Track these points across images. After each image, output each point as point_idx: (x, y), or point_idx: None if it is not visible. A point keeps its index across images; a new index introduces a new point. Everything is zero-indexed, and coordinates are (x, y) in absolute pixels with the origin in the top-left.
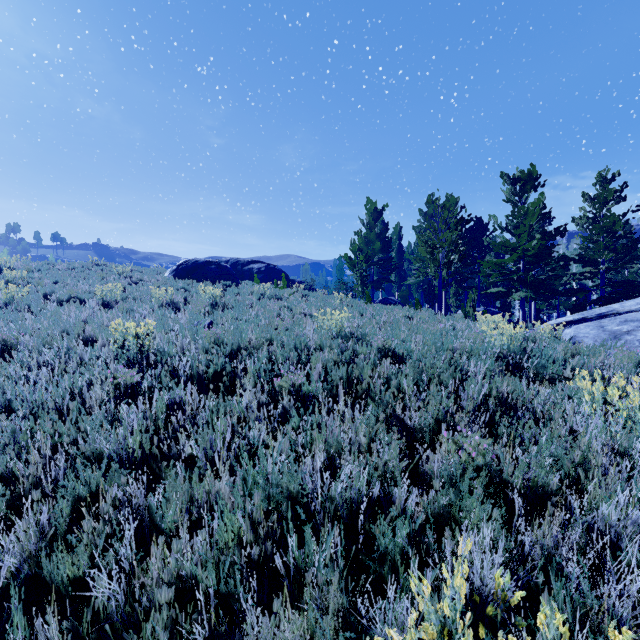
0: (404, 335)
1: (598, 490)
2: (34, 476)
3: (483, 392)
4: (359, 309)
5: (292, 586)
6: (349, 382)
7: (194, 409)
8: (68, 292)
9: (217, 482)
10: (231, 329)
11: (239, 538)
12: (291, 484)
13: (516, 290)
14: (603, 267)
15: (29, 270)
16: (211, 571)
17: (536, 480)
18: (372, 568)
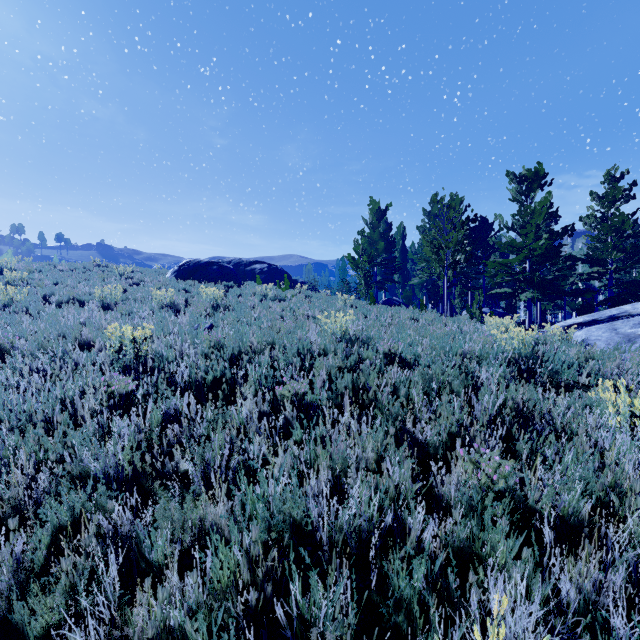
0: (410, 338)
1: (636, 520)
2: (15, 498)
3: (498, 403)
4: (363, 311)
5: (295, 635)
6: (355, 390)
7: (191, 420)
8: (68, 293)
9: (212, 507)
10: (232, 332)
11: (235, 579)
12: (293, 510)
13: (522, 291)
14: (612, 267)
15: (30, 271)
16: (201, 623)
17: (566, 508)
18: (386, 617)
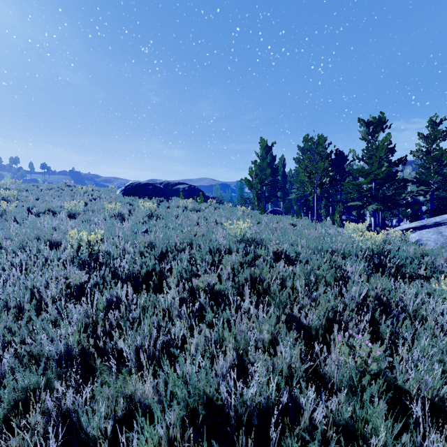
0: (292, 240)
1: None
2: None
3: (364, 293)
4: (256, 218)
5: None
6: (252, 281)
7: (128, 306)
8: (45, 206)
9: (140, 385)
10: (161, 235)
11: None
12: (206, 388)
13: (369, 203)
14: (434, 187)
15: (19, 190)
16: None
17: (431, 390)
18: None
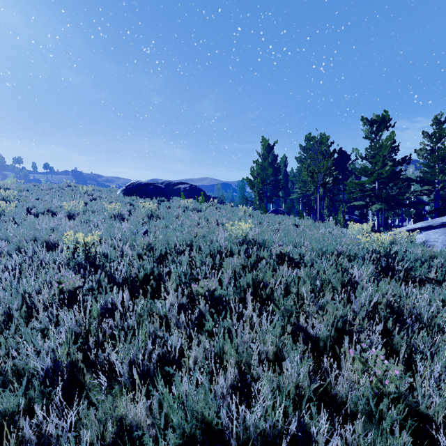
0: (295, 241)
1: None
2: None
3: (374, 300)
4: (258, 219)
5: None
6: (255, 286)
7: (123, 313)
8: (45, 206)
9: (132, 407)
10: (161, 236)
11: None
12: (205, 412)
13: (372, 203)
14: (439, 186)
15: (20, 190)
16: None
17: None
18: None
